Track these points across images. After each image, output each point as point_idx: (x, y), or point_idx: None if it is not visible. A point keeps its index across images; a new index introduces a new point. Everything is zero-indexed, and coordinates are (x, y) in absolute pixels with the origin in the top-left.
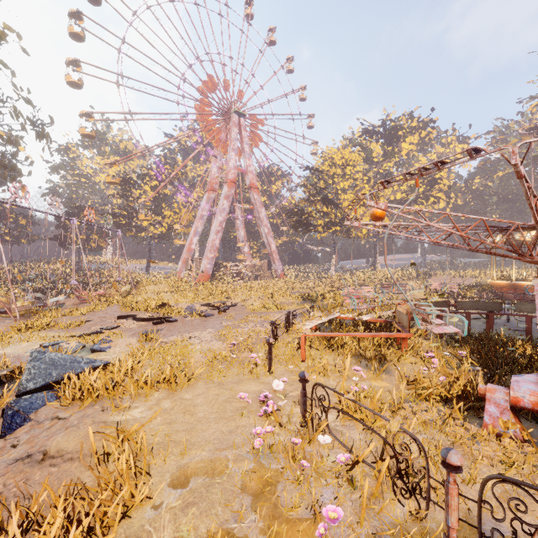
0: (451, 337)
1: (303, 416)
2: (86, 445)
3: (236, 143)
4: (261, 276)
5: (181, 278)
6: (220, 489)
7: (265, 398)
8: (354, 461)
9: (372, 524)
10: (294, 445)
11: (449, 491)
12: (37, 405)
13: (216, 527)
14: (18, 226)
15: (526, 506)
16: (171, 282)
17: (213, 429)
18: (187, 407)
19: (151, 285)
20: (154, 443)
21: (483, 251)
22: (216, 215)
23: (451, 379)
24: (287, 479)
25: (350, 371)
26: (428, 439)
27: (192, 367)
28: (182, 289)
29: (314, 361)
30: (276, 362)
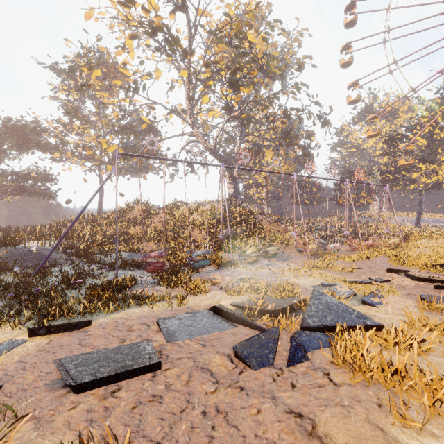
0: None
1: None
2: None
3: None
4: None
5: None
6: None
7: None
8: None
9: None
10: None
11: None
12: (313, 344)
13: None
14: (312, 193)
15: None
16: None
17: None
18: None
19: (424, 239)
20: None
21: None
22: None
23: None
24: None
25: None
26: None
27: None
28: None
29: None
30: None
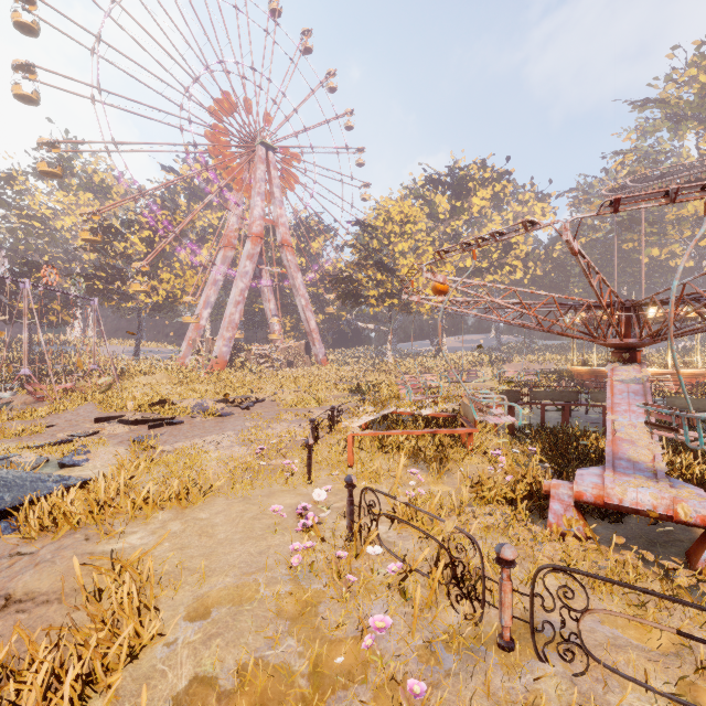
0: (524, 433)
1: (350, 528)
2: (67, 582)
3: (263, 185)
4: (296, 362)
5: (185, 366)
6: (250, 616)
7: (303, 511)
8: (407, 571)
9: (425, 635)
10: (339, 561)
11: (503, 588)
12: None
13: (247, 654)
14: None
15: (573, 592)
16: (171, 371)
17: (238, 551)
18: (203, 528)
19: (143, 375)
20: (162, 572)
21: (556, 332)
22: (235, 281)
23: (518, 478)
24: (331, 598)
25: (406, 475)
26: (489, 544)
27: (207, 480)
28: (188, 380)
29: (364, 466)
30: (317, 469)
